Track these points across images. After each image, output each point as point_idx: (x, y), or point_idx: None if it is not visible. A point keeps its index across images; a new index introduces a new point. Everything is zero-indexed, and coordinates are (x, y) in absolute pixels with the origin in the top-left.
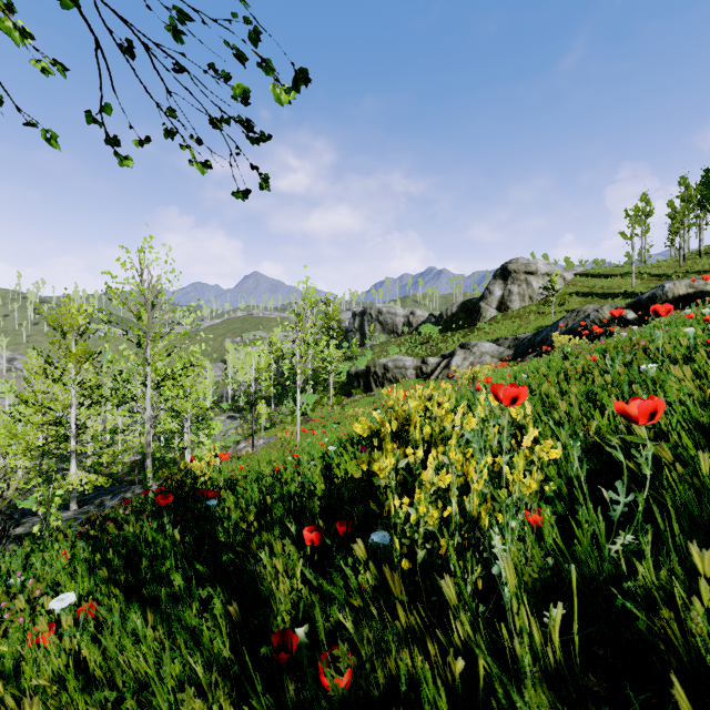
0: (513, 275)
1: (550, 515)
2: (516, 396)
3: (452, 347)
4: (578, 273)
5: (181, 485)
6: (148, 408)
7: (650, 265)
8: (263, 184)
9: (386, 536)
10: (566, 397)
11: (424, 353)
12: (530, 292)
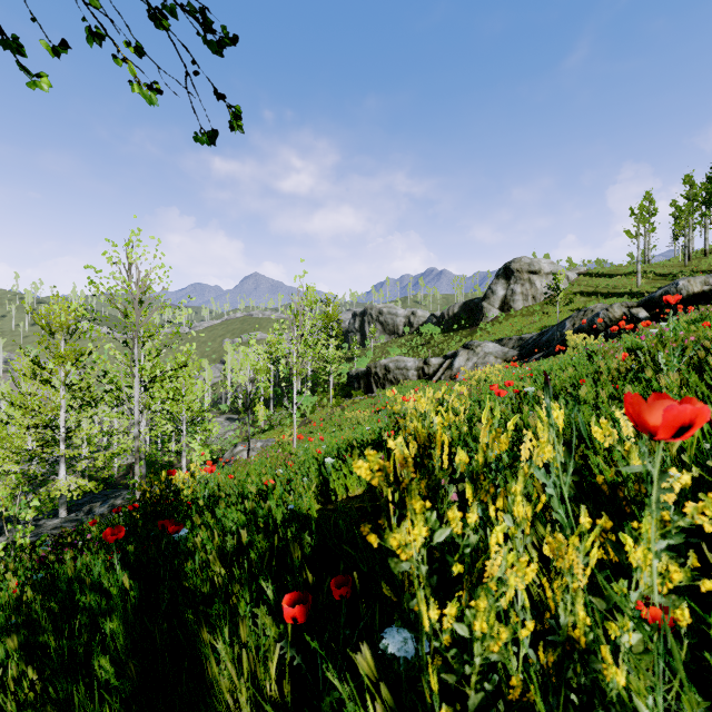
0: (516, 275)
1: None
2: (695, 420)
3: (454, 348)
4: (582, 272)
5: (160, 499)
6: (135, 411)
7: (655, 265)
8: (234, 122)
9: (409, 644)
10: (615, 403)
11: (425, 354)
12: (534, 291)
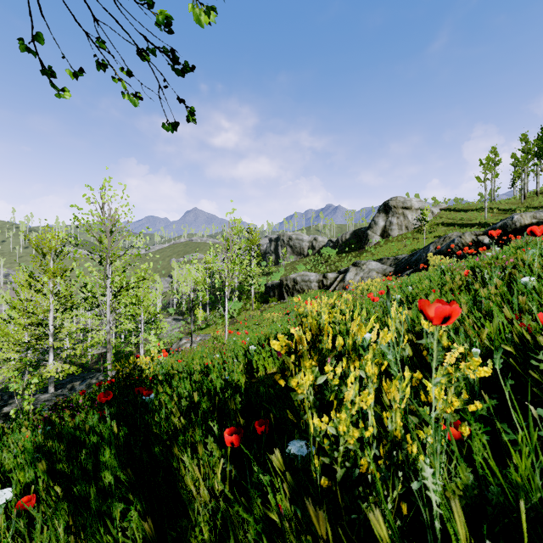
0: (393, 210)
1: (481, 437)
2: (450, 312)
3: (346, 265)
4: (443, 208)
5: (129, 377)
6: (107, 313)
7: (498, 202)
8: (190, 117)
9: (304, 449)
10: None
11: (324, 270)
12: (406, 223)
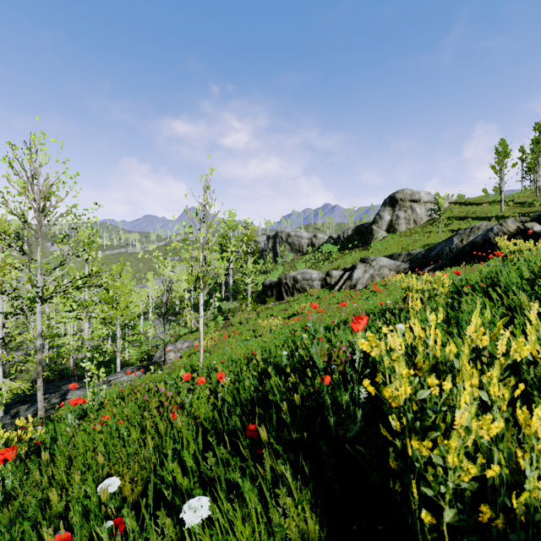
0: (399, 203)
1: None
2: None
3: (350, 262)
4: (452, 202)
5: None
6: (37, 323)
7: (511, 195)
8: None
9: None
10: None
11: (326, 267)
12: (415, 216)
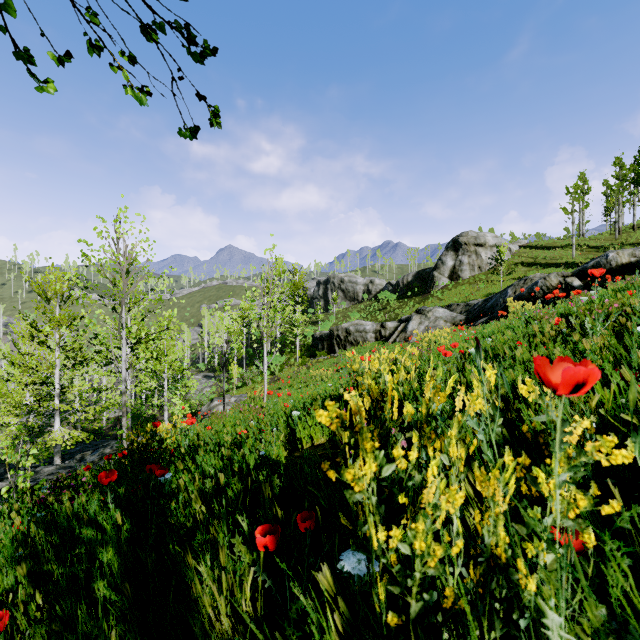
0: (463, 247)
1: (623, 560)
2: (587, 377)
3: (408, 313)
4: (523, 245)
5: (146, 448)
6: (123, 370)
7: (588, 238)
8: (213, 119)
9: (362, 565)
10: None
11: (382, 318)
12: (479, 262)
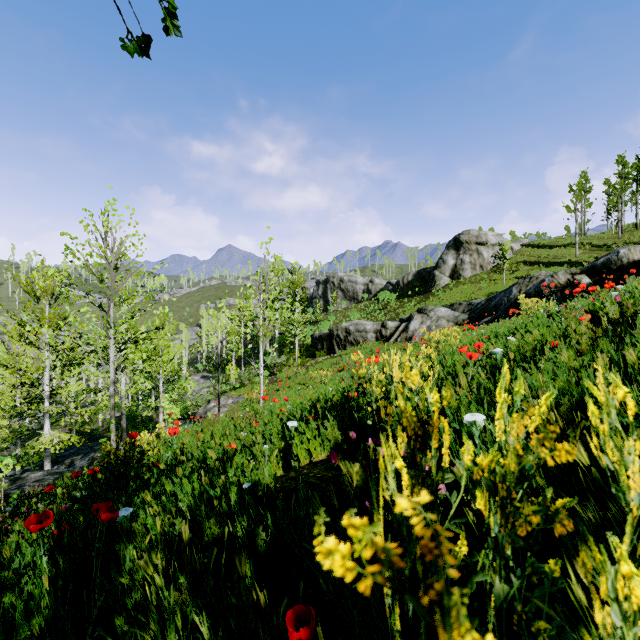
0: (464, 246)
1: None
2: None
3: (408, 312)
4: (524, 244)
5: (124, 461)
6: (111, 371)
7: (591, 237)
8: (168, 22)
9: None
10: None
11: (382, 317)
12: (481, 261)
